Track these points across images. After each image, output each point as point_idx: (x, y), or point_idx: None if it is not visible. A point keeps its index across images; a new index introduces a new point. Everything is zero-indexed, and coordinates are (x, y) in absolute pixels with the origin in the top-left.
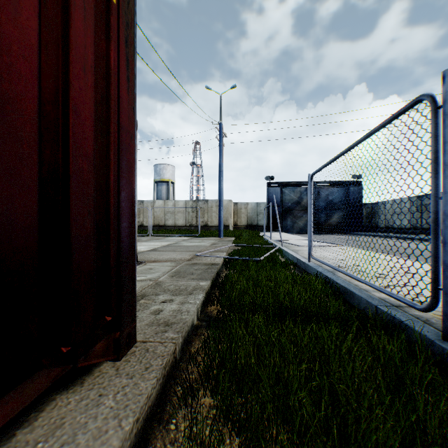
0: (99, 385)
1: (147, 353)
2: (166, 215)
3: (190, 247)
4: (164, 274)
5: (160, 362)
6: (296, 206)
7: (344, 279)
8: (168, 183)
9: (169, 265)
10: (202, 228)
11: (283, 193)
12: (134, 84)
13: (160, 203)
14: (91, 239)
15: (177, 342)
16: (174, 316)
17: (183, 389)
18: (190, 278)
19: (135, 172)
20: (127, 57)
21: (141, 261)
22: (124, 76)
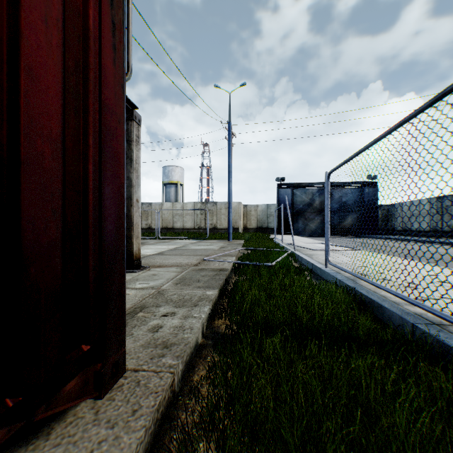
0: (69, 438)
1: (137, 387)
2: (175, 217)
3: (198, 251)
4: (168, 280)
5: (152, 403)
6: (308, 208)
7: (368, 289)
8: (176, 185)
9: (174, 271)
10: (211, 231)
11: (295, 195)
12: (123, 56)
13: (168, 205)
14: (57, 248)
15: (176, 371)
16: (175, 334)
17: (179, 443)
18: (196, 287)
19: (125, 164)
20: (112, 21)
21: (144, 266)
22: (109, 44)
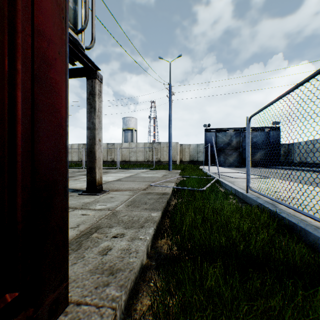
0: None
1: None
2: (131, 153)
3: (146, 178)
4: (121, 203)
5: None
6: (227, 147)
7: (288, 213)
8: (132, 131)
9: (127, 194)
10: (156, 163)
11: (217, 137)
12: None
13: (126, 145)
14: None
15: (118, 305)
16: (121, 257)
17: None
18: (143, 208)
19: (67, 98)
20: None
21: (105, 190)
22: None
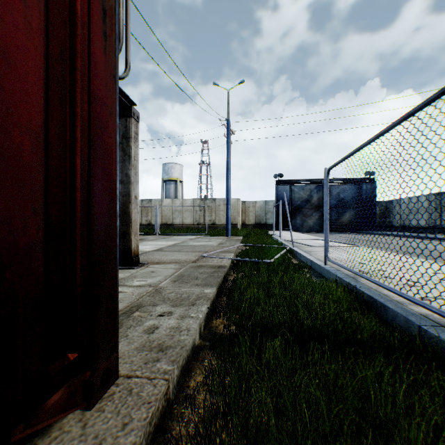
0: None
1: (129, 396)
2: (174, 213)
3: (197, 247)
4: (166, 278)
5: (144, 415)
6: (306, 205)
7: (370, 287)
8: (176, 182)
9: (172, 268)
10: (210, 227)
11: (293, 191)
12: (114, 45)
13: (168, 202)
14: (38, 249)
15: (171, 378)
16: (171, 335)
17: None
18: (194, 284)
19: (117, 159)
20: (103, 7)
21: (143, 263)
22: (99, 31)
